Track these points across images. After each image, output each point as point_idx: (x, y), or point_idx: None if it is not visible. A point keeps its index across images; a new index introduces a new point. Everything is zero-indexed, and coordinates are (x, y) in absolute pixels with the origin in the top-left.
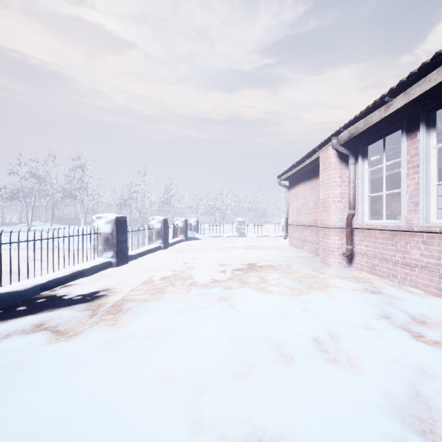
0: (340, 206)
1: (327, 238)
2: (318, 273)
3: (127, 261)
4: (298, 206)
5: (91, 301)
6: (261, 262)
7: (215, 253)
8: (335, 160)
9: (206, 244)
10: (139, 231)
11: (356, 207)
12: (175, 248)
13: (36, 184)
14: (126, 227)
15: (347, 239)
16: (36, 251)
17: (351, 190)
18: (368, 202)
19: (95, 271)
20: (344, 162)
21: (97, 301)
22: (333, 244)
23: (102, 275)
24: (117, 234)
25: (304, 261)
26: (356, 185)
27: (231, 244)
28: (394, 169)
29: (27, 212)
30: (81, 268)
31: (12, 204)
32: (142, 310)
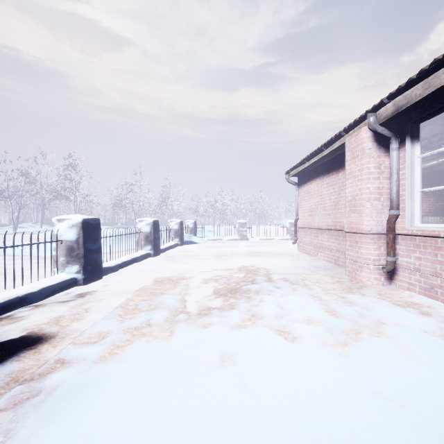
0: (377, 205)
1: (358, 247)
2: (354, 297)
3: (100, 276)
4: (311, 206)
5: (0, 365)
6: (272, 275)
7: (213, 261)
8: (371, 145)
9: (203, 249)
10: (122, 236)
11: (401, 206)
12: (167, 254)
13: (23, 182)
14: (99, 232)
15: (387, 248)
16: (0, 260)
17: (393, 184)
18: (419, 199)
19: (48, 294)
20: (382, 148)
21: (11, 365)
22: (368, 254)
23: (57, 300)
24: (84, 242)
25: (325, 274)
26: (401, 177)
27: (232, 249)
28: (430, 161)
29: (13, 213)
30: (23, 293)
31: (2, 204)
32: (75, 397)
